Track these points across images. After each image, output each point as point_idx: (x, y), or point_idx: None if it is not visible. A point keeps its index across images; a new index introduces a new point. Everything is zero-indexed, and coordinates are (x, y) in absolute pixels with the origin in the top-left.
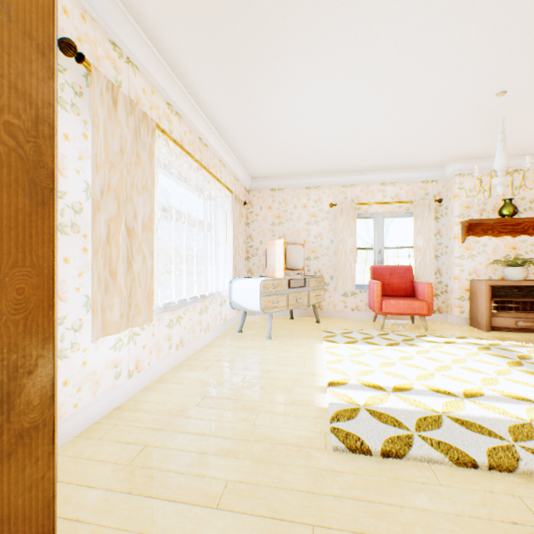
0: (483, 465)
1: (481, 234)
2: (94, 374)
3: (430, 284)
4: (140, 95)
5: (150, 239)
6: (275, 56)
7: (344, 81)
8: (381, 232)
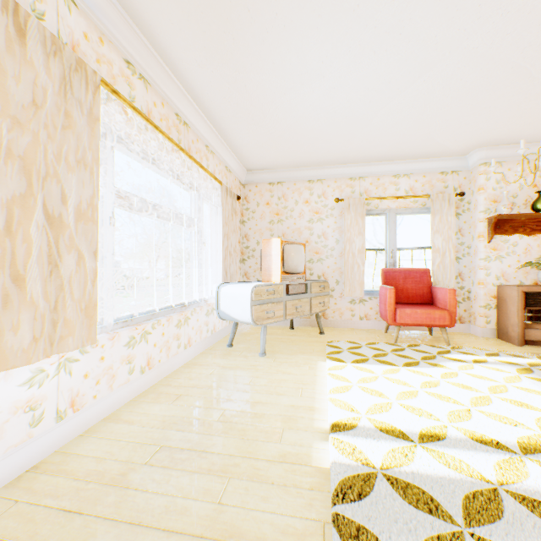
0: None
1: (511, 232)
2: None
3: (452, 291)
4: (79, 40)
5: (91, 231)
6: None
7: (352, 31)
8: (394, 230)
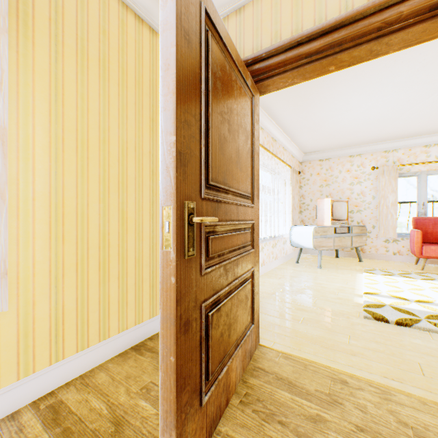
0: None
1: None
2: None
3: None
4: None
5: None
6: (326, 87)
7: (378, 88)
8: (425, 188)
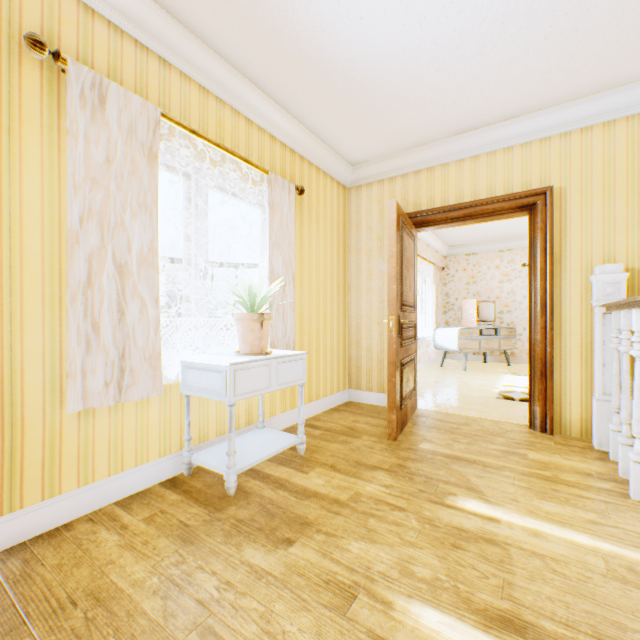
0: None
1: None
2: None
3: None
4: None
5: None
6: None
7: None
8: None
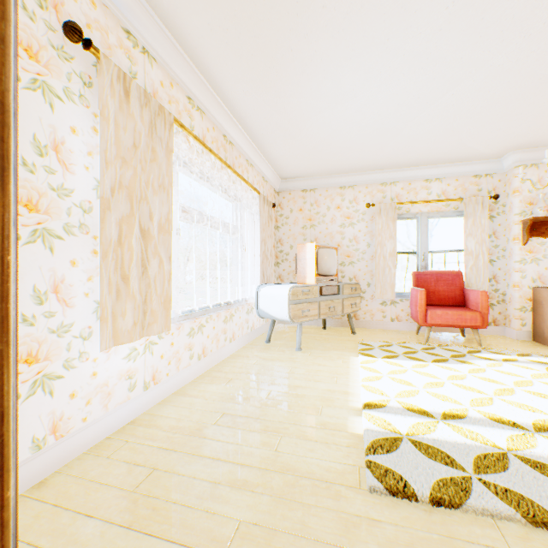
0: None
1: None
2: (105, 385)
3: (484, 293)
4: (157, 88)
5: (167, 241)
6: (303, 35)
7: (382, 60)
8: (425, 234)
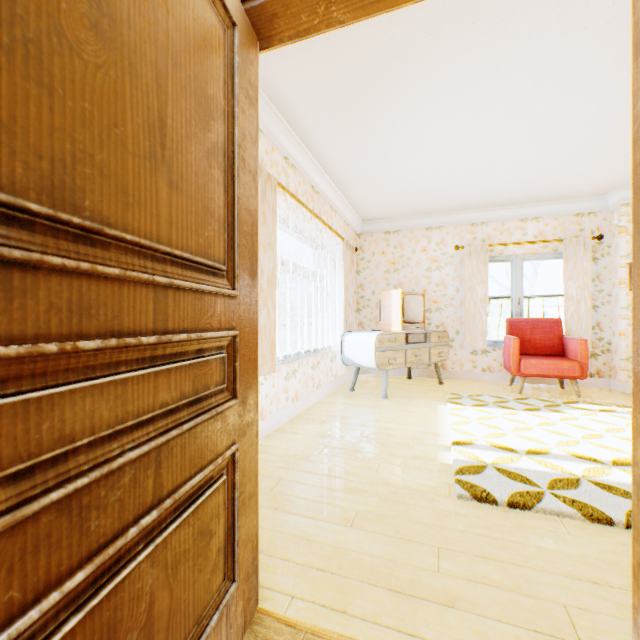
0: (620, 522)
1: None
2: None
3: (583, 341)
4: (263, 156)
5: (273, 293)
6: (395, 102)
7: (470, 117)
8: (520, 278)
